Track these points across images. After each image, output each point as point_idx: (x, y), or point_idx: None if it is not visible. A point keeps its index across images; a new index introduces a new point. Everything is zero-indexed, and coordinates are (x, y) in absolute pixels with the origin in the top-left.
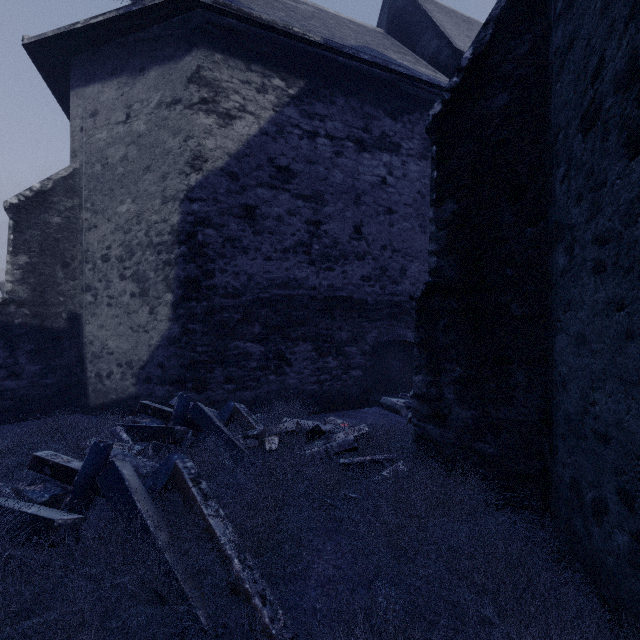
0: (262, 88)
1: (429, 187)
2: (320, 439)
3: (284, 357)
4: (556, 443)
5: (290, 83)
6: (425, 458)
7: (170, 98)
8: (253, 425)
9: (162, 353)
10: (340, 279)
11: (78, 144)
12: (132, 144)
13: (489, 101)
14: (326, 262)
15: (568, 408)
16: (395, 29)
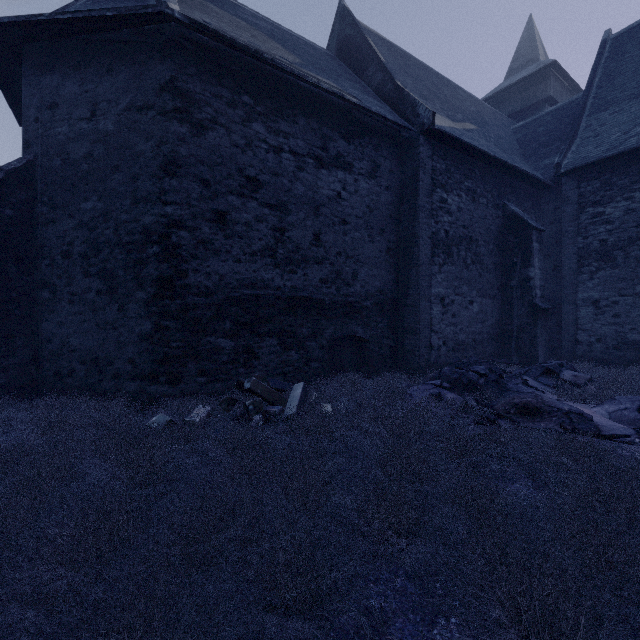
0: None
1: None
2: None
3: None
4: (43, 364)
5: None
6: None
7: None
8: None
9: None
10: None
11: None
12: None
13: (2, 209)
14: None
15: (53, 348)
16: None
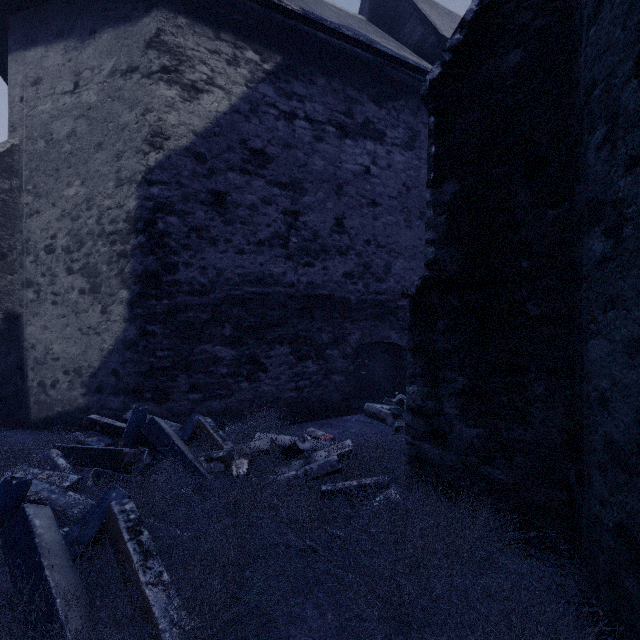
0: (233, 60)
1: (414, 179)
2: (298, 459)
3: (258, 362)
4: (589, 473)
5: (265, 57)
6: (421, 483)
7: (125, 65)
8: (219, 443)
9: (116, 358)
10: (320, 276)
11: (17, 116)
12: (81, 117)
13: (499, 60)
14: (305, 257)
15: (611, 433)
16: (377, 17)
